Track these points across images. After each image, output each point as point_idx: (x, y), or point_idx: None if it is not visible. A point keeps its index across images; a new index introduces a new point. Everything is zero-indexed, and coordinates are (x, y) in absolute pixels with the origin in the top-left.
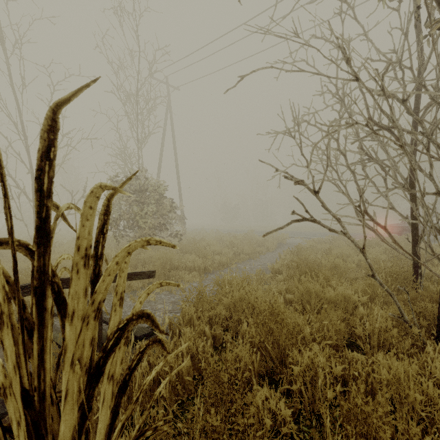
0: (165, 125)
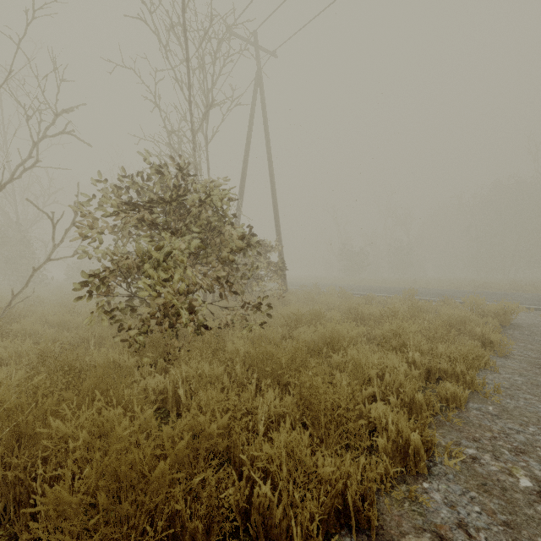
0: (252, 112)
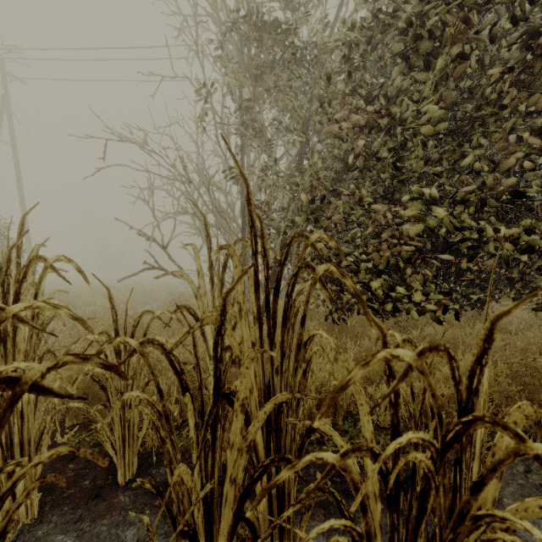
0: None
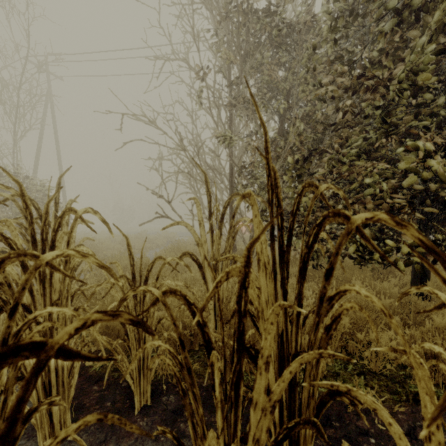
0: (44, 116)
